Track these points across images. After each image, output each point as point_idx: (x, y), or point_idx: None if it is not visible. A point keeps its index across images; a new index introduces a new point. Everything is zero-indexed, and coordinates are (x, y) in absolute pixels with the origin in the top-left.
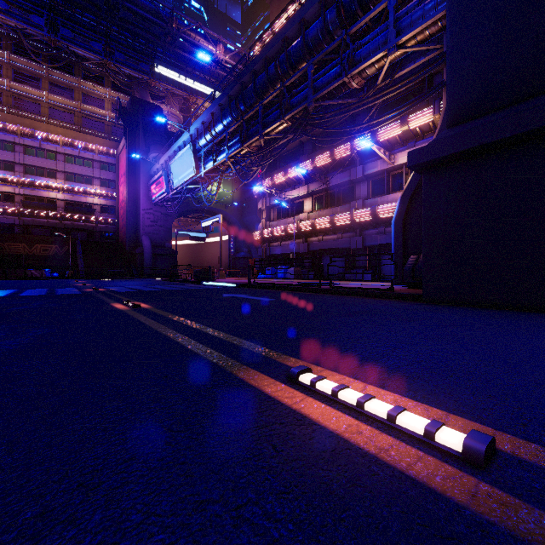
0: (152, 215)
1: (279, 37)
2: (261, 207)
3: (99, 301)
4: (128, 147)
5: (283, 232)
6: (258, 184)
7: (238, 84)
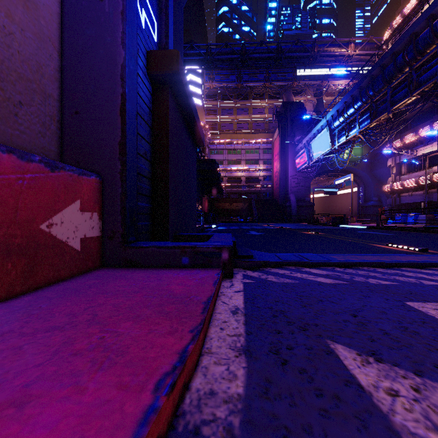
0: (296, 179)
1: (406, 35)
2: (390, 164)
3: (295, 231)
4: (280, 136)
5: (414, 184)
6: (387, 146)
7: (367, 78)
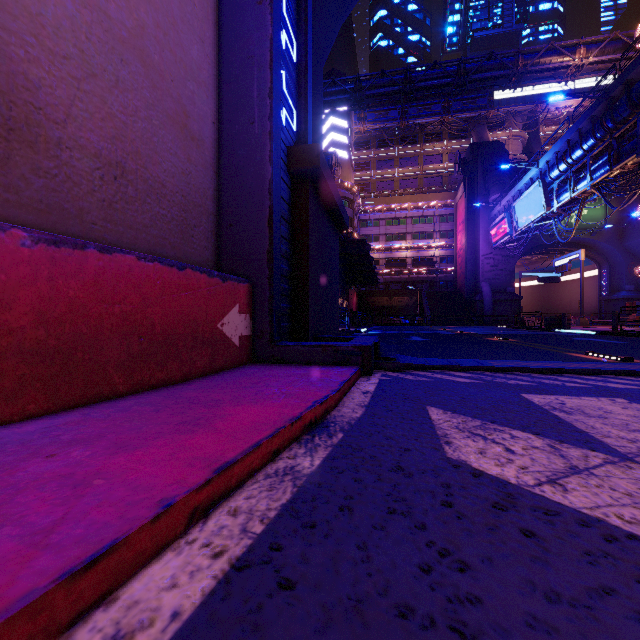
0: (491, 260)
1: None
2: None
3: (477, 337)
4: (466, 196)
5: None
6: None
7: (603, 102)
